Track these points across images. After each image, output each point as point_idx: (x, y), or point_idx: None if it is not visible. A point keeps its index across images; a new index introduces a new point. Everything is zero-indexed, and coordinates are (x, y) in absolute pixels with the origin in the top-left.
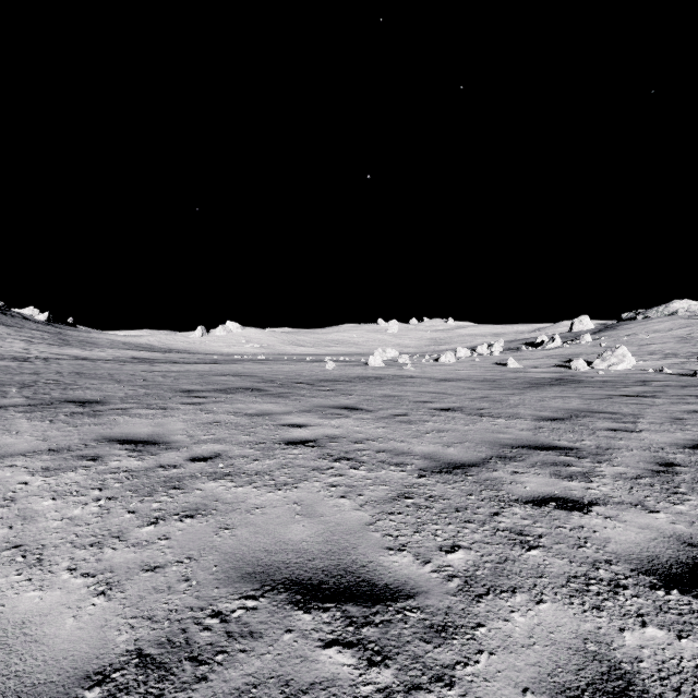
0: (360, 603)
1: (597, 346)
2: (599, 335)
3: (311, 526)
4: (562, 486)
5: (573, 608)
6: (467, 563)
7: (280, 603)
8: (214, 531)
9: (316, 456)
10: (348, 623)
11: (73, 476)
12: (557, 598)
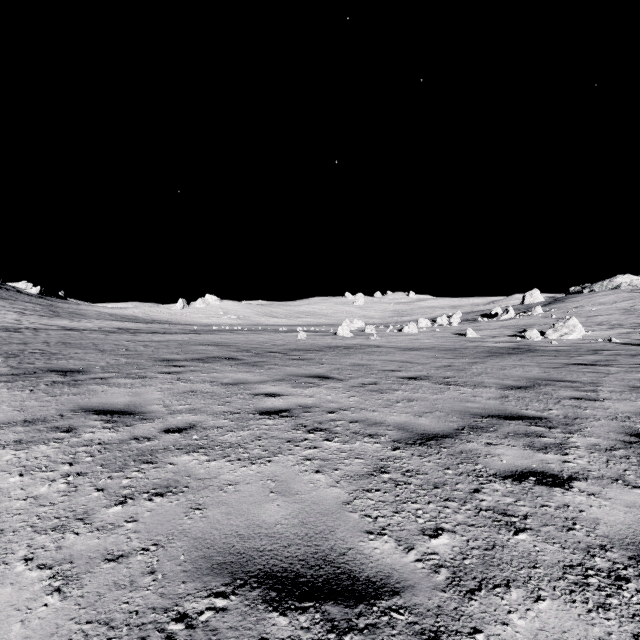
0: (341, 602)
1: (547, 317)
2: (549, 307)
3: (286, 505)
4: (538, 459)
5: (575, 606)
6: (453, 550)
7: (253, 602)
8: (184, 512)
9: (290, 427)
10: (329, 628)
11: (45, 449)
12: (556, 594)
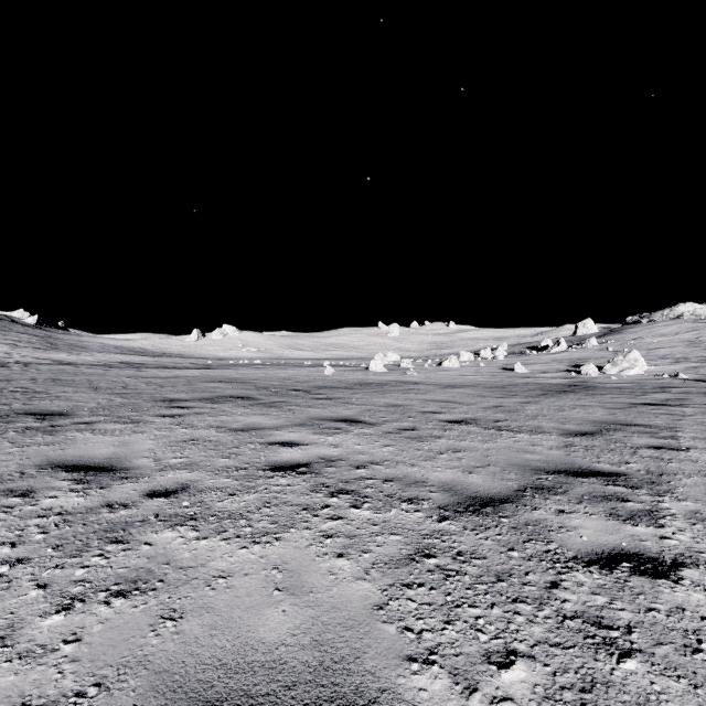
0: None
1: (603, 350)
2: (604, 339)
3: (294, 611)
4: (627, 534)
5: None
6: (534, 691)
7: None
8: (150, 624)
9: (308, 488)
10: None
11: None
12: None
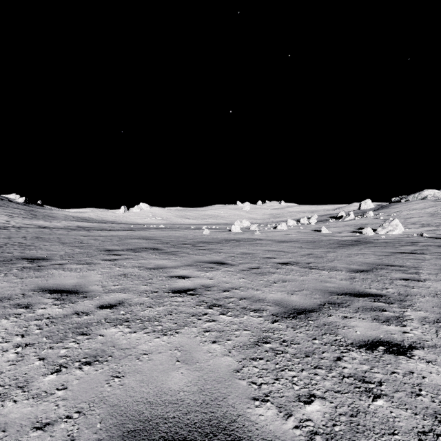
0: None
1: (377, 219)
2: (378, 212)
3: (188, 373)
4: (383, 330)
5: None
6: (324, 416)
7: None
8: (106, 380)
9: (195, 303)
10: None
11: (5, 322)
12: None
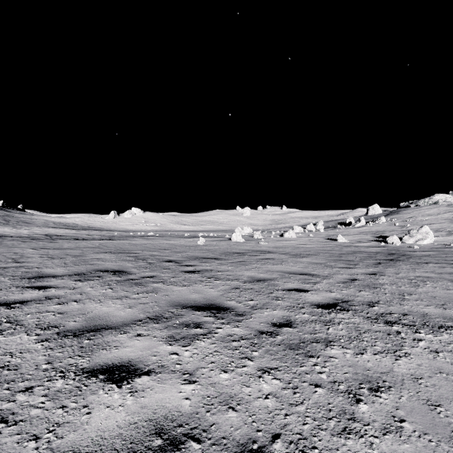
0: None
1: (392, 225)
2: (389, 217)
3: None
4: None
5: None
6: None
7: None
8: None
9: None
10: None
11: None
12: None
